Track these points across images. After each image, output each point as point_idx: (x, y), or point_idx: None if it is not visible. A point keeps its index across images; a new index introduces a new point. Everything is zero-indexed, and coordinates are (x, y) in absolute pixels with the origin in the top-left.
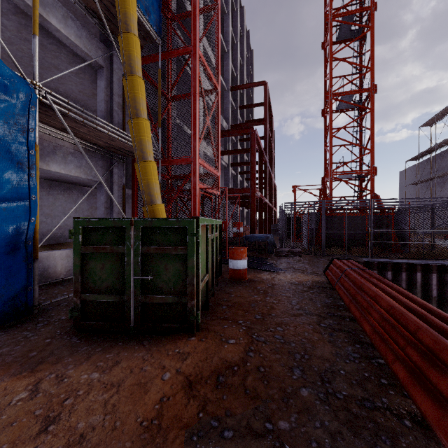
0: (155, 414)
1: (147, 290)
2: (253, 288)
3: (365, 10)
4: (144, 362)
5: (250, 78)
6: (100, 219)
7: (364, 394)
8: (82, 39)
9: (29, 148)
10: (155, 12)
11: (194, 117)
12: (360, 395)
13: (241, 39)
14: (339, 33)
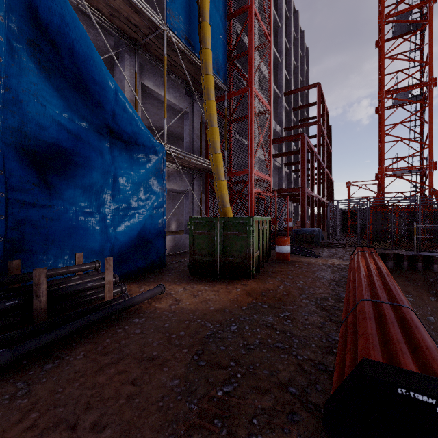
0: (235, 298)
1: (226, 255)
2: (292, 265)
3: (422, 4)
4: (227, 286)
5: (306, 76)
6: (202, 217)
7: (336, 305)
8: (177, 98)
9: (163, 180)
10: (222, 70)
11: (251, 140)
12: (333, 305)
13: (295, 42)
14: (395, 29)
